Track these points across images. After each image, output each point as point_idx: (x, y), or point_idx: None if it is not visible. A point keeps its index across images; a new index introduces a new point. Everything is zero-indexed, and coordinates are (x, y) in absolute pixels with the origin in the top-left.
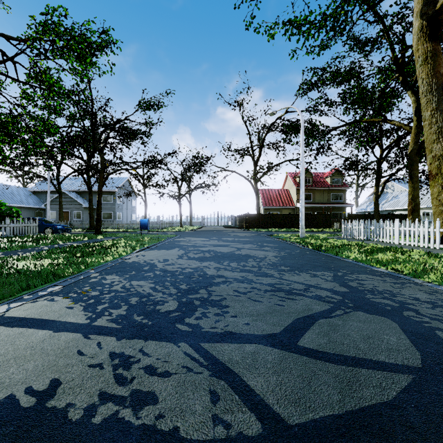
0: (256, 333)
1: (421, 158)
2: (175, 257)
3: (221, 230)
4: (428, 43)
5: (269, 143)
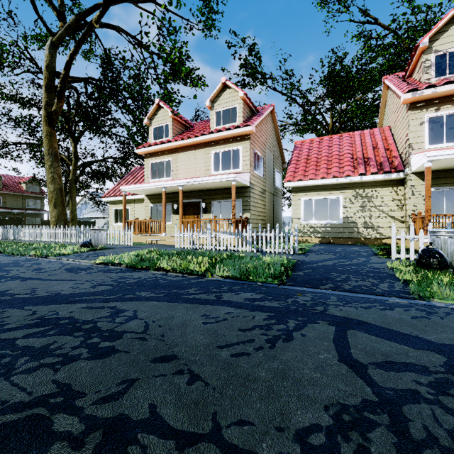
0: None
1: (86, 185)
2: None
3: None
4: (48, 127)
5: None
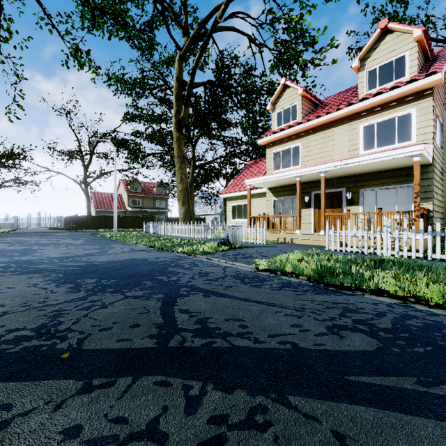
0: (54, 254)
1: (200, 184)
2: (4, 246)
3: (45, 232)
4: (177, 133)
5: (100, 152)
